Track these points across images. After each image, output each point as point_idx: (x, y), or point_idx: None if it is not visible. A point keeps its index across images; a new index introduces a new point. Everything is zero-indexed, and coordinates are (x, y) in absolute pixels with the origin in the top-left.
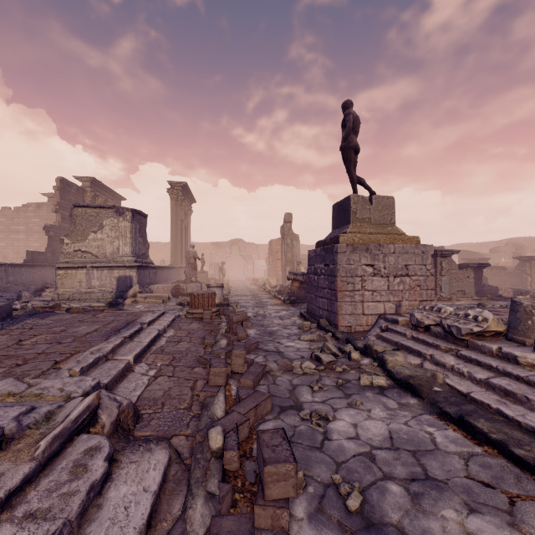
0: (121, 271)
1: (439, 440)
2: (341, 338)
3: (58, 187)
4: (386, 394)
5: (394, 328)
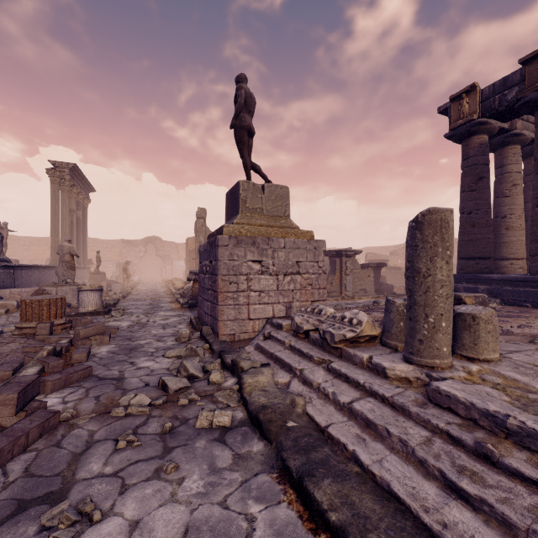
0: None
1: (259, 533)
2: (216, 350)
3: None
4: (226, 440)
5: (275, 336)
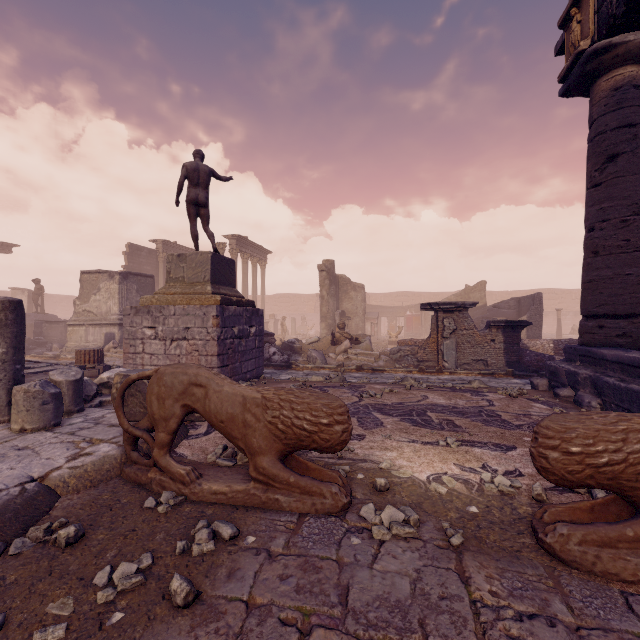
0: (108, 328)
1: None
2: None
3: (126, 253)
4: None
5: None
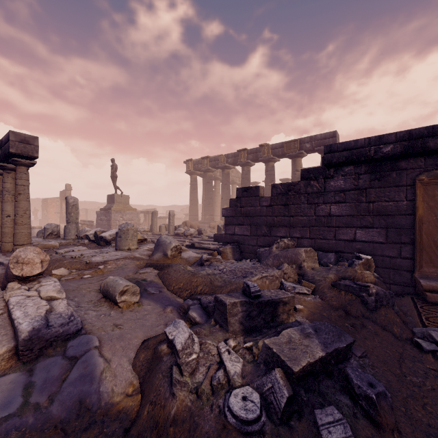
0: None
1: None
2: None
3: None
4: None
5: None
